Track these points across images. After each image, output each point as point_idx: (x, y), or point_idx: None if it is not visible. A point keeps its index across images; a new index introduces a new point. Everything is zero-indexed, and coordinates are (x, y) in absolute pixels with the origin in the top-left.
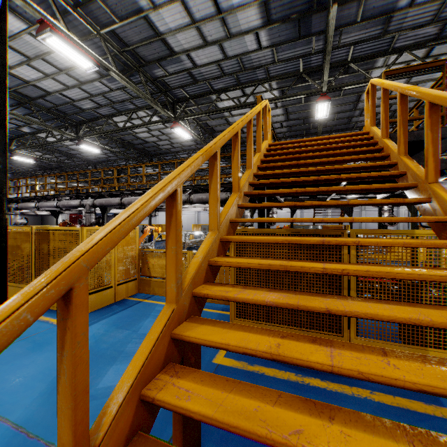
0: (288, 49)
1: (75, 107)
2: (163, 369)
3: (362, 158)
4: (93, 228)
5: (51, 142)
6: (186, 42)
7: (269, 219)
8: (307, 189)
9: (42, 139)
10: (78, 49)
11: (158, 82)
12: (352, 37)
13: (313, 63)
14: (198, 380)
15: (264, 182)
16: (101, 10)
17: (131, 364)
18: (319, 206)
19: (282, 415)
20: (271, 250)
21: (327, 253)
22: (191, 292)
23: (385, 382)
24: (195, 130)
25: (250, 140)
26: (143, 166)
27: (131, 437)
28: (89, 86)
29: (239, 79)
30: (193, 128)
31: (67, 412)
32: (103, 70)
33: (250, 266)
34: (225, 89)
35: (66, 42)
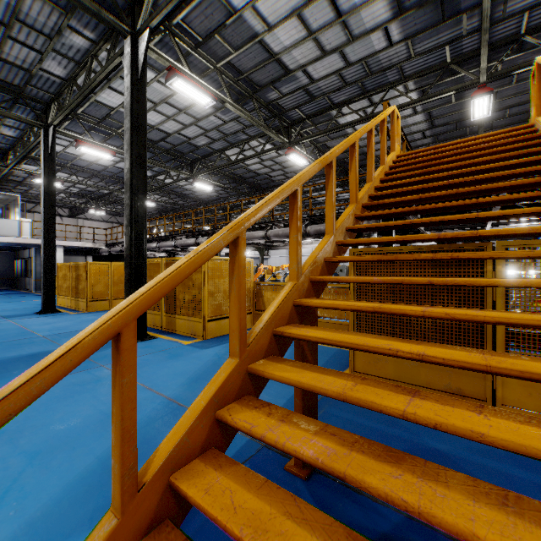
0: (429, 38)
1: (190, 146)
2: (288, 325)
3: (511, 155)
4: (213, 258)
5: (169, 184)
6: (302, 57)
7: (385, 223)
8: (433, 194)
9: (160, 181)
10: (199, 87)
11: (271, 106)
12: (524, 2)
13: (465, 48)
14: (315, 329)
15: (385, 193)
16: (219, 44)
17: (266, 311)
18: (445, 209)
19: (378, 341)
20: (396, 270)
21: (465, 271)
22: (309, 277)
23: (468, 319)
24: (312, 155)
25: (371, 151)
26: (256, 199)
27: (268, 356)
28: (204, 122)
29: (364, 86)
30: (310, 153)
31: (235, 311)
32: (217, 104)
33: (362, 259)
34: (348, 101)
35: (189, 83)
